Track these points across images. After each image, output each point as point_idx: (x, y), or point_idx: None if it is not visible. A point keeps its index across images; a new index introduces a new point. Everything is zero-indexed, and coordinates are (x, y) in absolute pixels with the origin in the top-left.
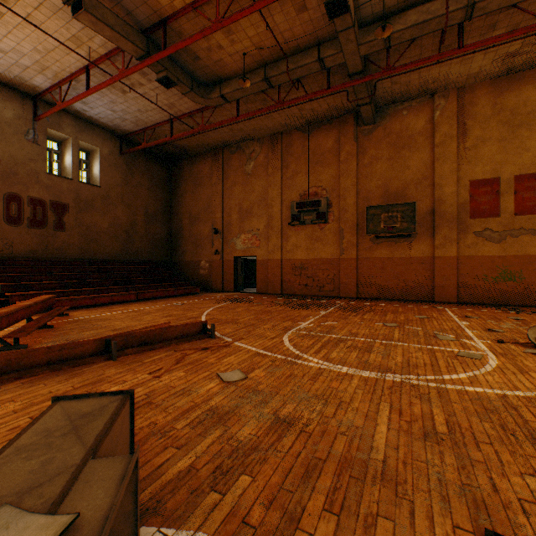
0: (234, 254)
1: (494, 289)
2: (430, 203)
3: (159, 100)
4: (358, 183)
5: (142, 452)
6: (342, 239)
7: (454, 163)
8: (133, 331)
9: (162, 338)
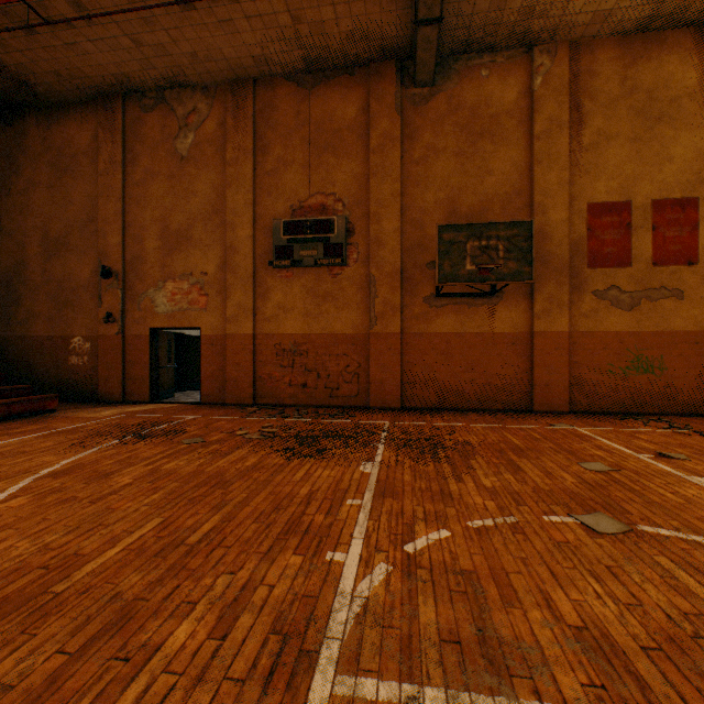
0: (152, 322)
1: (624, 387)
2: None
3: None
4: (404, 194)
5: None
6: (374, 296)
7: (565, 171)
8: None
9: None
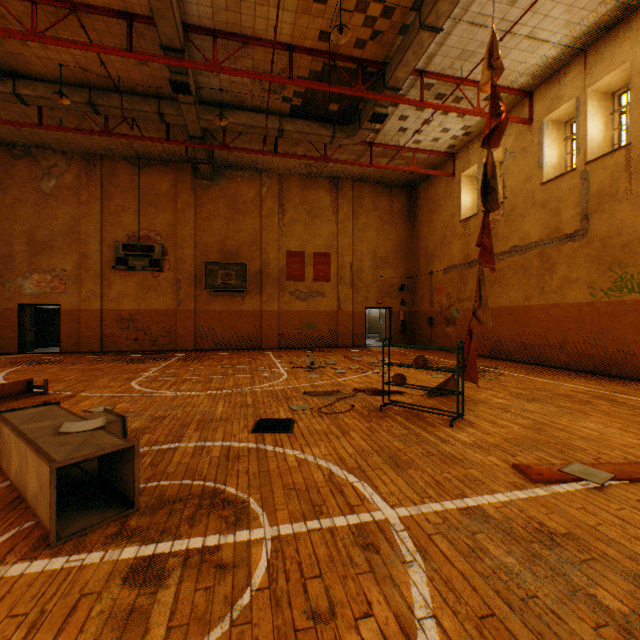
0: (20, 300)
1: (302, 336)
2: (260, 264)
3: None
4: (197, 235)
5: None
6: (180, 290)
7: (276, 234)
8: None
9: None
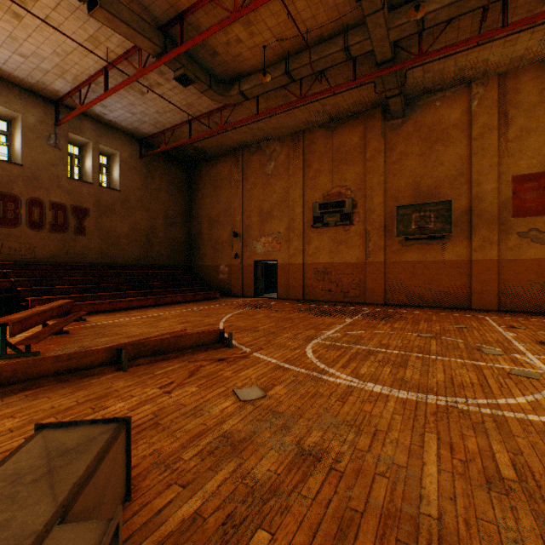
0: (254, 258)
1: (541, 296)
2: (467, 201)
3: (177, 100)
4: (386, 182)
5: (141, 490)
6: (368, 241)
7: (494, 157)
8: (147, 338)
9: (177, 347)
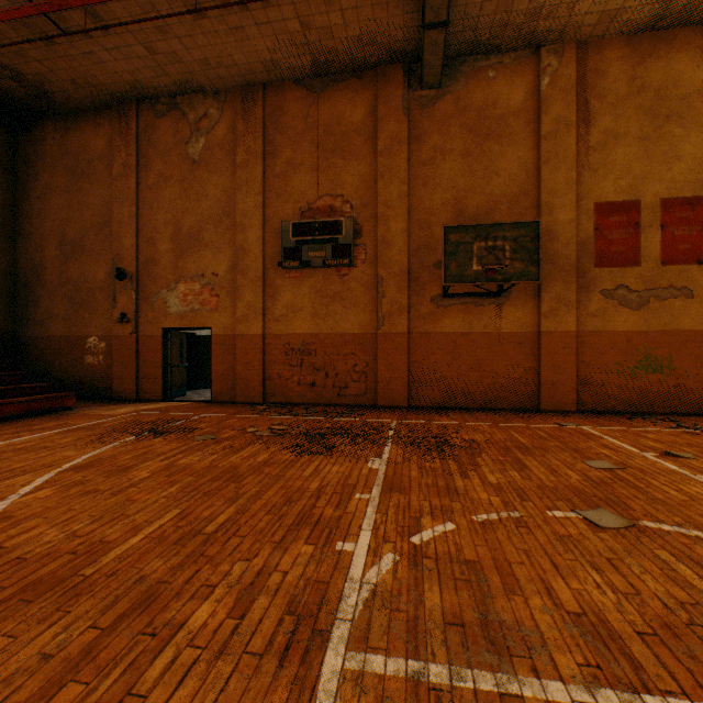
0: (164, 322)
1: (632, 387)
2: None
3: None
4: (411, 195)
5: None
6: (381, 296)
7: (572, 171)
8: None
9: None
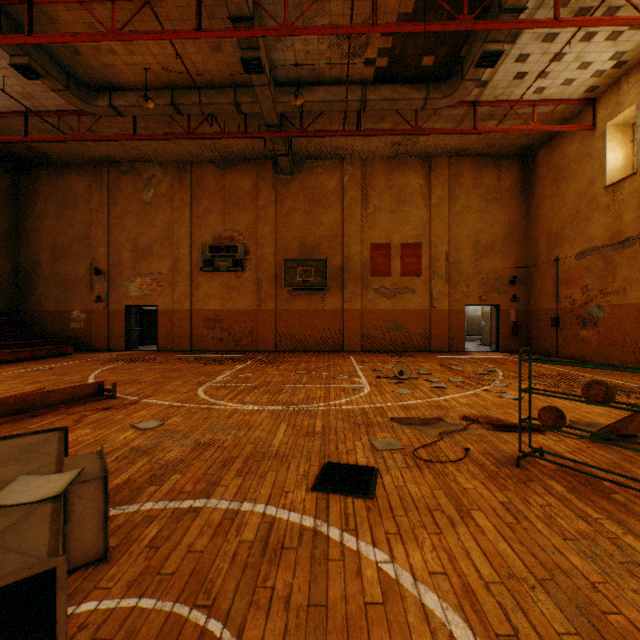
0: (127, 302)
1: (388, 338)
2: (341, 259)
3: (7, 83)
4: (277, 233)
5: None
6: (260, 289)
7: (359, 226)
8: None
9: (45, 404)
